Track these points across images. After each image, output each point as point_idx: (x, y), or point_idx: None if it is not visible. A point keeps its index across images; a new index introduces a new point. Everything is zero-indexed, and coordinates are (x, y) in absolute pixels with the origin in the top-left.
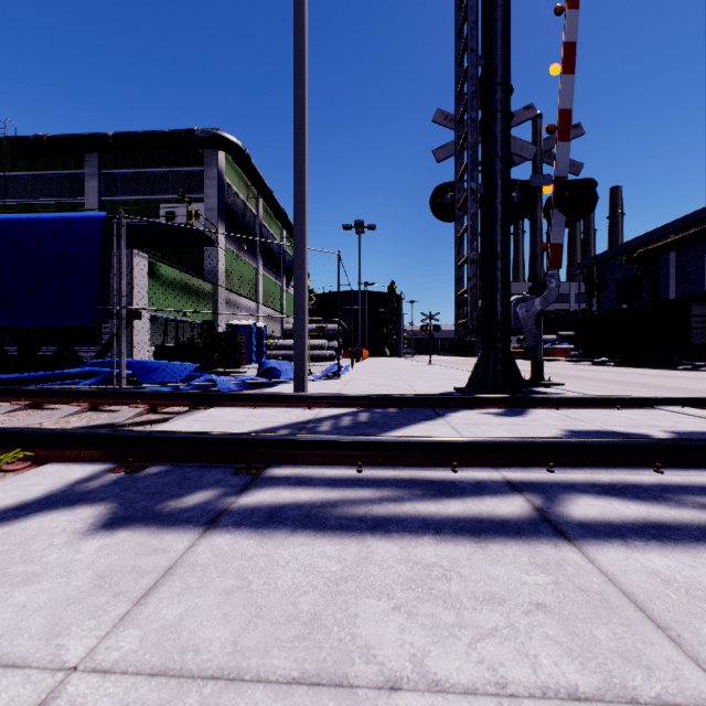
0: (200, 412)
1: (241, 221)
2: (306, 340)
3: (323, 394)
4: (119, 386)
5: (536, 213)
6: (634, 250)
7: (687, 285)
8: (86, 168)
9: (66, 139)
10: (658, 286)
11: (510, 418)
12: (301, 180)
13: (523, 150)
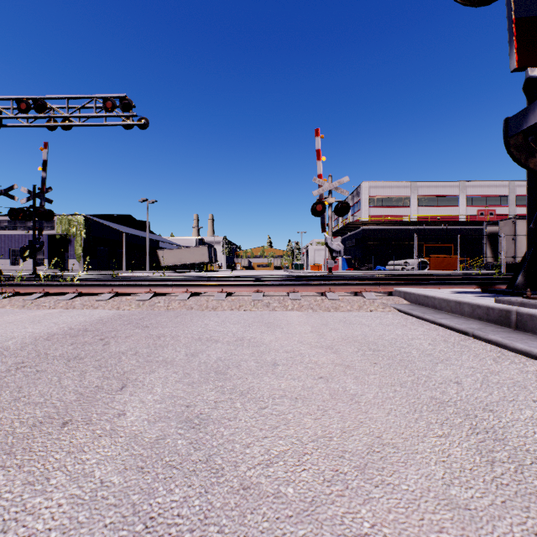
0: None
1: None
2: None
3: None
4: None
5: None
6: None
7: None
8: None
9: None
10: None
11: None
12: None
13: None
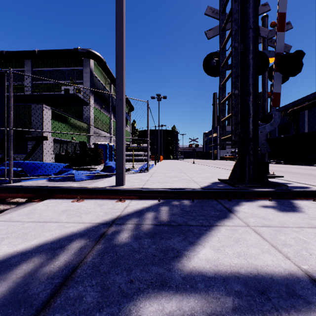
0: (32, 204)
1: (102, 94)
2: (124, 148)
3: (132, 188)
4: (8, 178)
5: (265, 74)
6: (287, 110)
7: (313, 125)
8: (25, 67)
9: (15, 52)
10: (299, 126)
11: (294, 215)
12: (121, 42)
13: (261, 31)
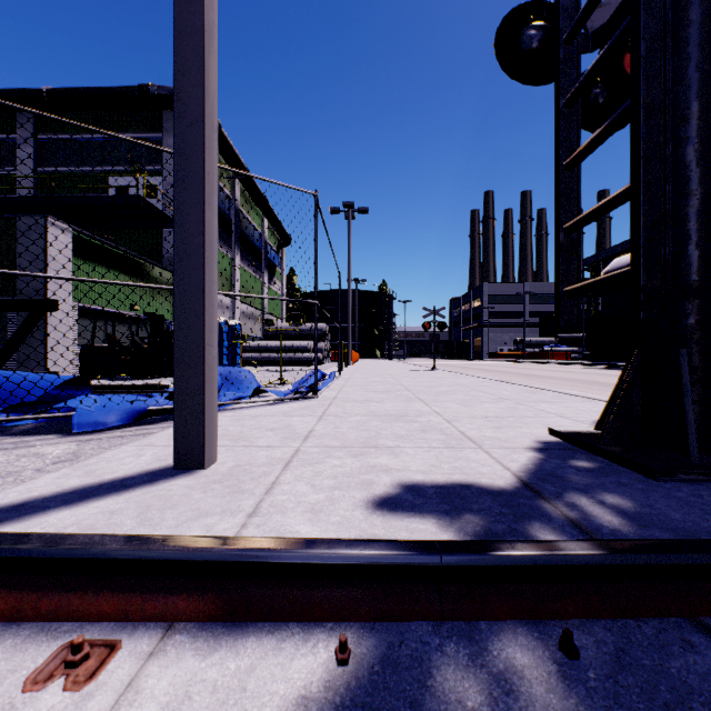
0: None
1: None
2: (209, 322)
3: (180, 551)
4: None
5: None
6: None
7: None
8: (18, 131)
9: None
10: None
11: None
12: None
13: None
